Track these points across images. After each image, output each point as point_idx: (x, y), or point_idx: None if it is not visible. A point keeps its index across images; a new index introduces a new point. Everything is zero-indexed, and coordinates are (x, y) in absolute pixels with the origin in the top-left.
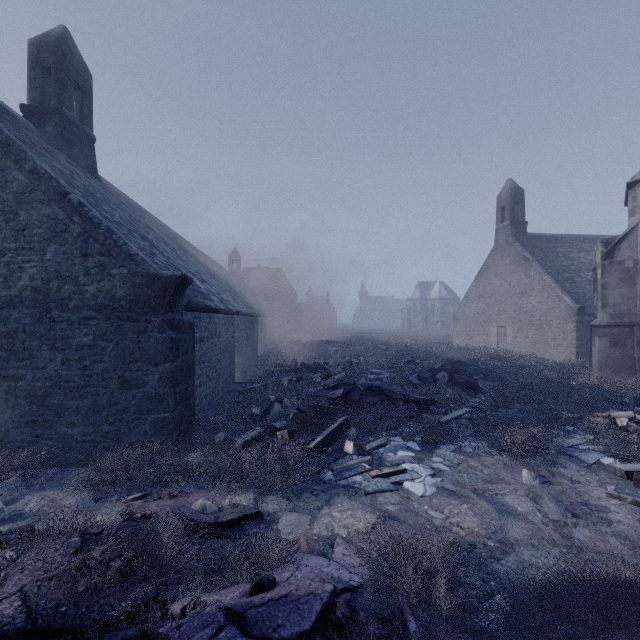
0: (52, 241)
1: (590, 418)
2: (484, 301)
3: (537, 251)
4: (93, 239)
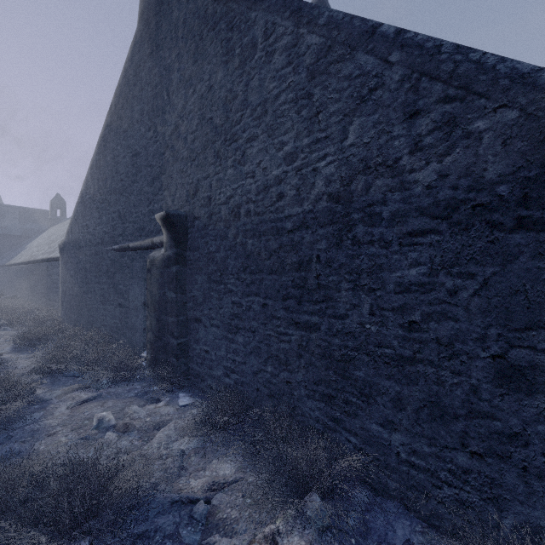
0: (355, 113)
1: None
2: None
3: None
4: (428, 77)
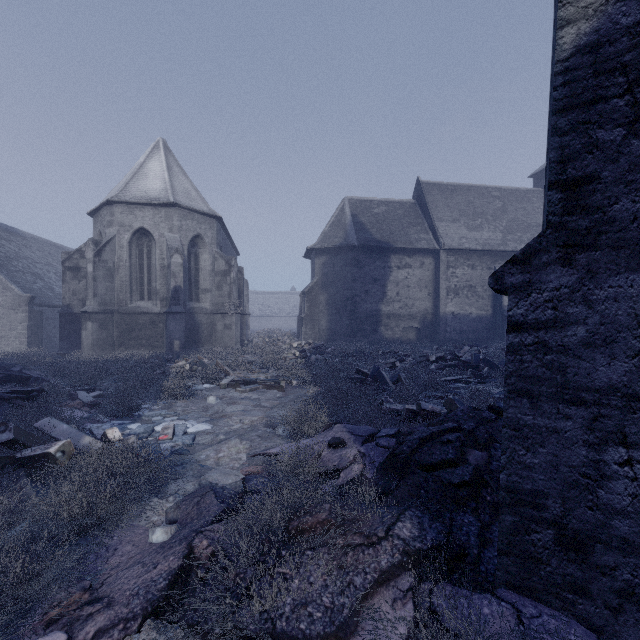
0: None
1: (170, 370)
2: None
3: None
4: None
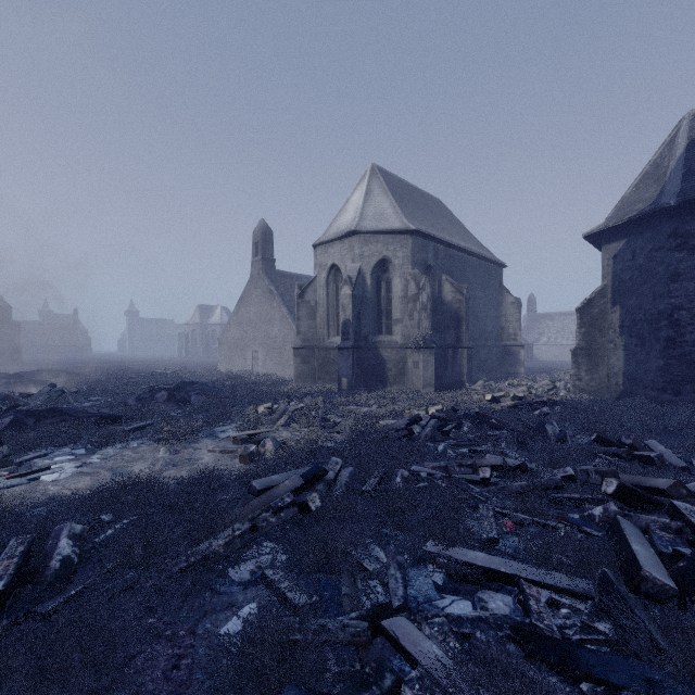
0: None
1: (246, 411)
2: (243, 327)
3: (282, 286)
4: None
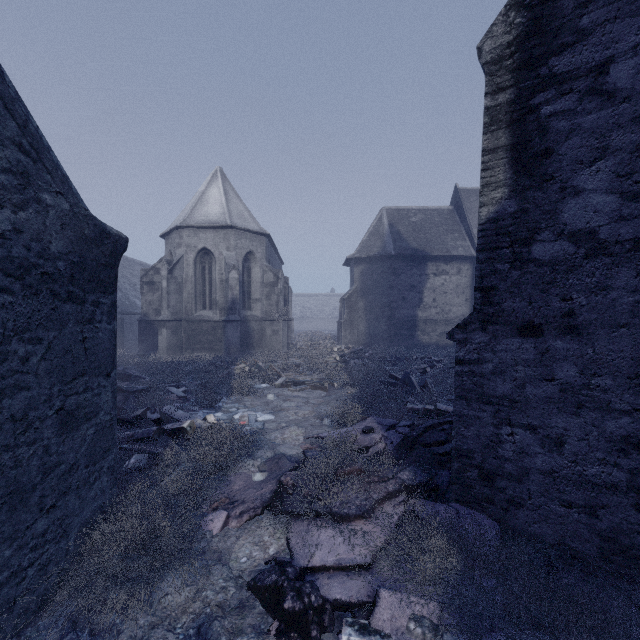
0: None
1: (234, 372)
2: None
3: None
4: (3, 102)
